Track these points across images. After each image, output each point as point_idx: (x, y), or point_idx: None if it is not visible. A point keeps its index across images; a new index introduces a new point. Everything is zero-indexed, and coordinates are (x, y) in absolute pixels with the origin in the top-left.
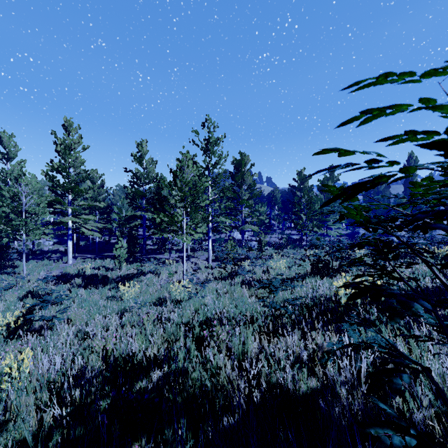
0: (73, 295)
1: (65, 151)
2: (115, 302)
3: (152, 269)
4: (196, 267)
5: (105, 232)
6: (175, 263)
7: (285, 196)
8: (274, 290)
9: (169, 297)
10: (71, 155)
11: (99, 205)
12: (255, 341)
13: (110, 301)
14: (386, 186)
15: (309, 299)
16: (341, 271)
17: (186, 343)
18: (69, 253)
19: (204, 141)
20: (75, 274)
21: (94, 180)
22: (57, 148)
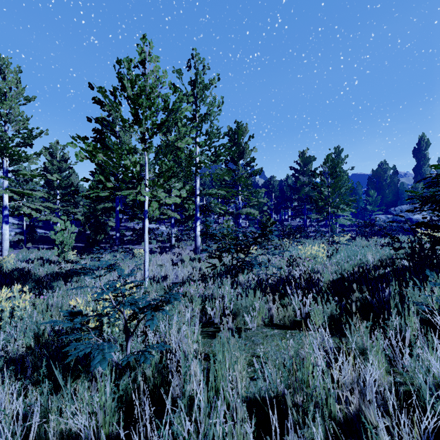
0: None
1: None
2: None
3: (113, 263)
4: (178, 260)
5: (68, 218)
6: (149, 254)
7: (281, 185)
8: None
9: None
10: (4, 104)
11: (50, 178)
12: None
13: None
14: (394, 172)
15: None
16: None
17: None
18: (4, 240)
19: (190, 84)
20: None
21: (54, 151)
22: None
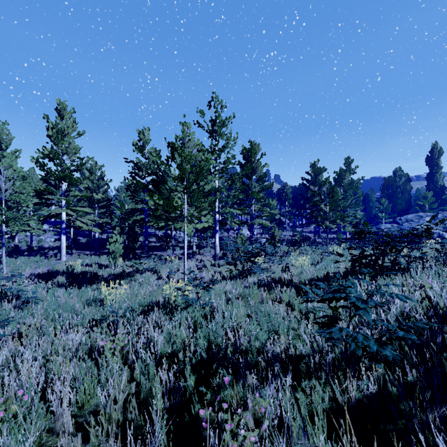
0: (50, 296)
1: (58, 136)
2: (91, 309)
3: (152, 267)
4: (201, 265)
5: (105, 227)
6: (177, 260)
7: (295, 192)
8: (360, 307)
9: (163, 301)
10: (64, 140)
11: (96, 196)
12: (327, 435)
13: (88, 306)
14: (407, 180)
15: (394, 316)
16: (396, 269)
17: (170, 402)
18: (63, 248)
19: (210, 122)
20: (64, 271)
21: (93, 171)
22: (48, 132)
